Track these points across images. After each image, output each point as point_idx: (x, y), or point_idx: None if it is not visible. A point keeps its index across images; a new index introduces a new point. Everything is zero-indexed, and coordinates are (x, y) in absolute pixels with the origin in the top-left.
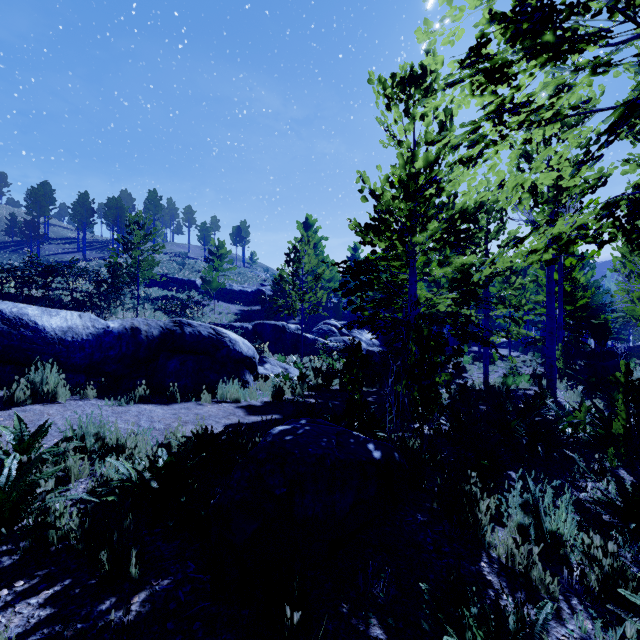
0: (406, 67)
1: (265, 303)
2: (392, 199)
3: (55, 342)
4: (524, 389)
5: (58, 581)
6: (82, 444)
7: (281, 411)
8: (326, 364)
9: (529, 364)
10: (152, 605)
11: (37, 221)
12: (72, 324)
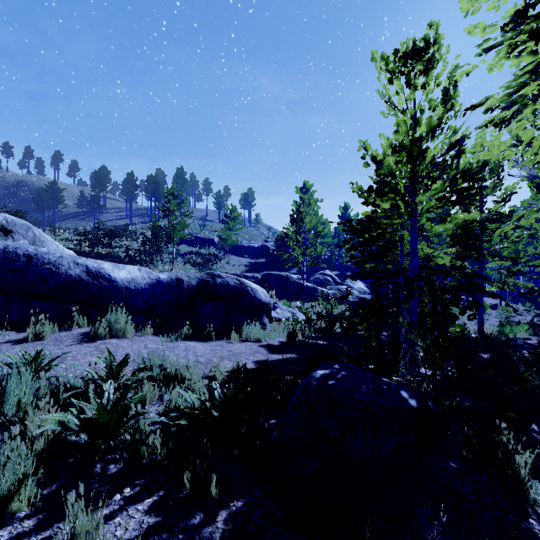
0: (408, 42)
1: (269, 256)
2: (395, 163)
3: (123, 290)
4: (523, 338)
5: (154, 491)
6: (152, 374)
7: (296, 351)
8: (326, 309)
9: (526, 314)
10: (233, 524)
11: (99, 196)
12: (134, 276)
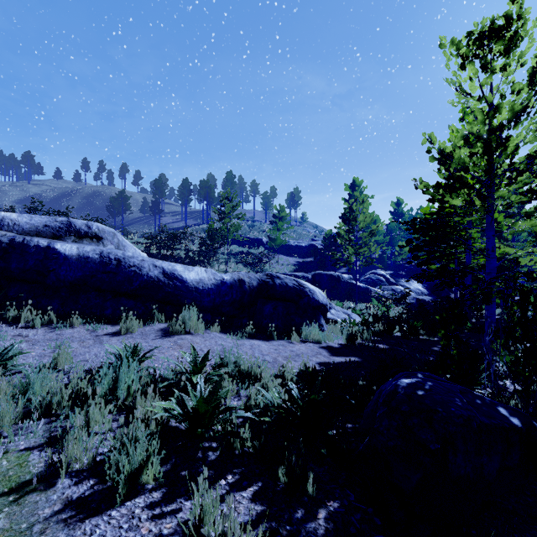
0: (485, 22)
1: (317, 255)
2: (469, 156)
3: (193, 290)
4: None
5: (253, 481)
6: (229, 370)
7: (357, 354)
8: (381, 311)
9: None
10: (334, 524)
11: (159, 201)
12: (201, 277)
